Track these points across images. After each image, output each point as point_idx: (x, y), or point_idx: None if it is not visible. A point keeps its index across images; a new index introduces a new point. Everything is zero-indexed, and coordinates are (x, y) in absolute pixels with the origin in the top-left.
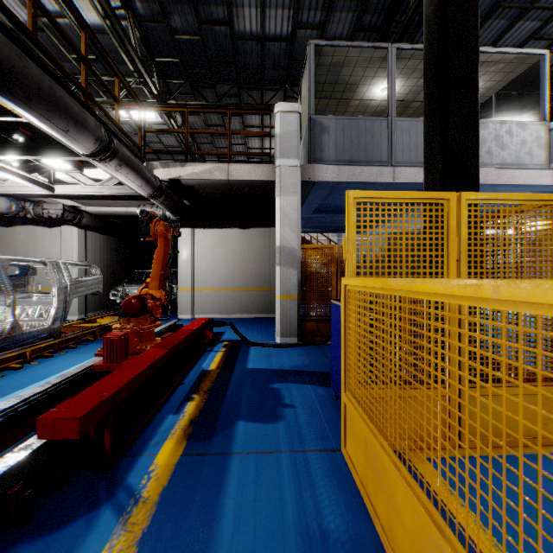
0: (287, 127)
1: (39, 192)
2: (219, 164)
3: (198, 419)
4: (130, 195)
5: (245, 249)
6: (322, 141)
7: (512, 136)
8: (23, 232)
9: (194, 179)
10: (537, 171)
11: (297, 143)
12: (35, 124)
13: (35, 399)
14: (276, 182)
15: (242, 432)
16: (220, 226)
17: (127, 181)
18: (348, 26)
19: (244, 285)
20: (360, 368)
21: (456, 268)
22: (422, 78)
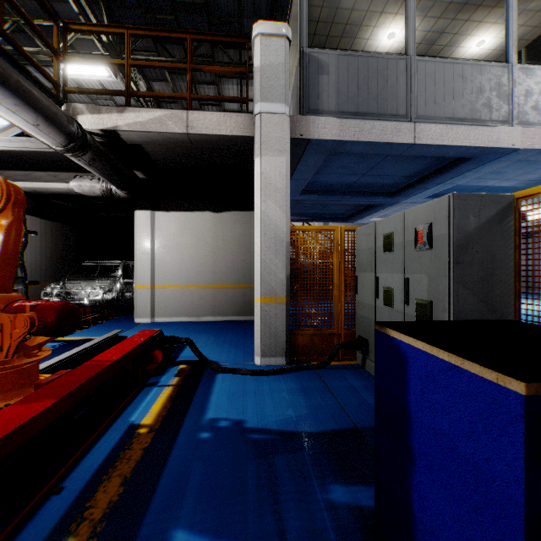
0: (270, 57)
1: None
2: (173, 111)
3: None
4: (63, 163)
5: (219, 237)
6: (319, 84)
7: None
8: None
9: (138, 131)
10: None
11: (285, 82)
12: None
13: None
14: (254, 137)
15: None
16: (188, 209)
17: (3, 111)
18: None
19: (217, 281)
20: None
21: None
22: (442, 18)
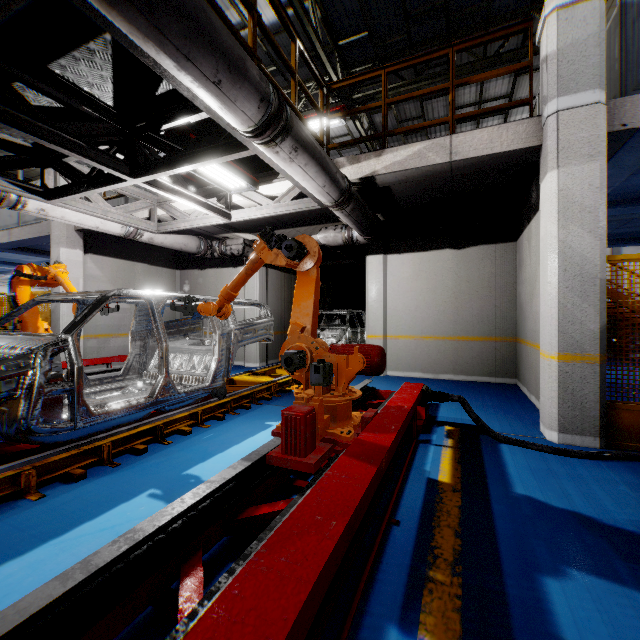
0: (574, 33)
1: (217, 222)
2: (434, 140)
3: None
4: (310, 218)
5: (462, 278)
6: None
7: None
8: (213, 274)
9: (396, 171)
10: None
11: (598, 58)
12: (185, 94)
13: (162, 530)
14: (546, 145)
15: None
16: (423, 248)
17: (305, 180)
18: None
19: (459, 332)
20: None
21: None
22: None
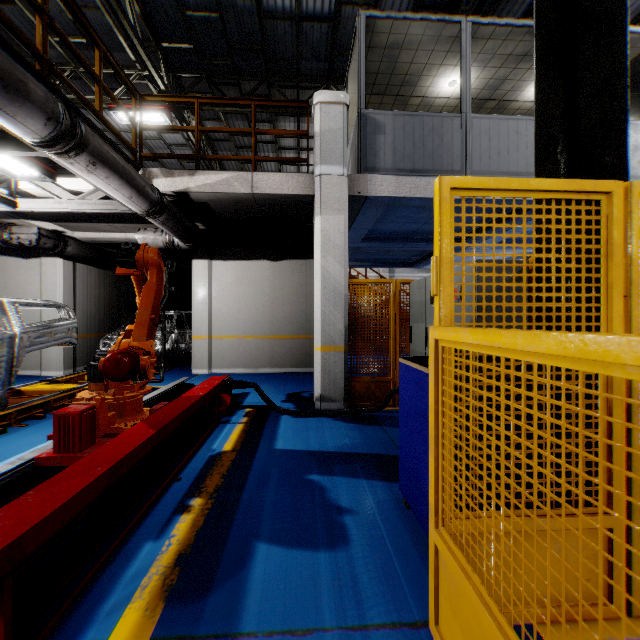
0: (330, 123)
1: None
2: (239, 173)
3: (191, 552)
4: (127, 216)
5: (277, 286)
6: (376, 143)
7: None
8: None
9: (207, 192)
10: None
11: (343, 145)
12: None
13: None
14: (315, 197)
15: (259, 581)
16: (245, 258)
17: (109, 190)
18: (407, 2)
19: (275, 332)
20: (477, 500)
21: (621, 310)
22: (503, 67)
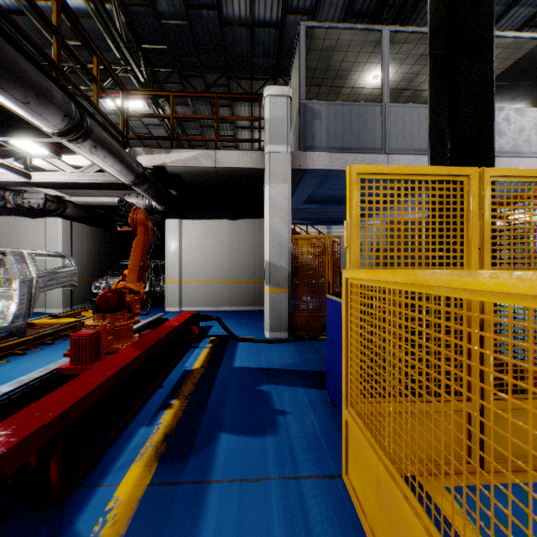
0: (277, 112)
1: (15, 179)
2: (205, 151)
3: (174, 433)
4: (114, 185)
5: (234, 240)
6: (314, 127)
7: (510, 123)
8: (6, 223)
9: (180, 166)
10: (535, 159)
11: (287, 129)
12: None
13: None
14: (265, 170)
15: (224, 451)
16: (209, 217)
17: (105, 166)
18: (339, 11)
19: (233, 277)
20: (369, 383)
21: (478, 258)
22: (416, 64)
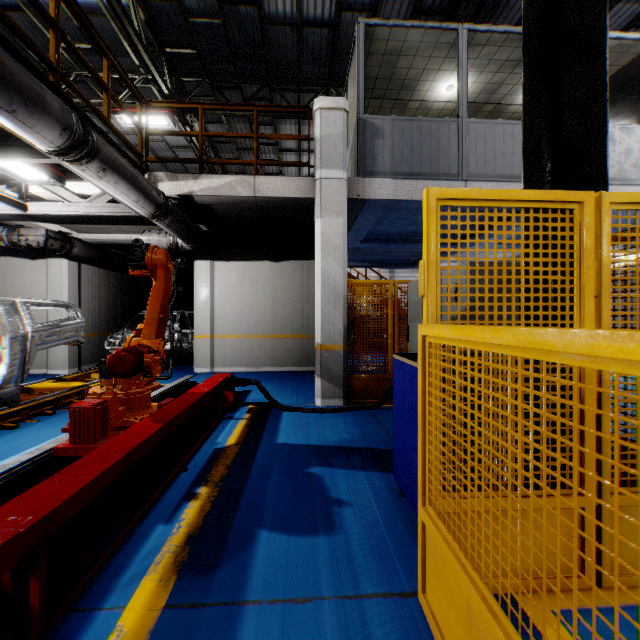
0: (330, 128)
1: (8, 211)
2: (242, 176)
3: (199, 533)
4: (132, 218)
5: (278, 286)
6: (375, 148)
7: (614, 143)
8: (0, 265)
9: (211, 195)
10: None
11: (343, 150)
12: None
13: None
14: (315, 200)
15: (263, 558)
16: (247, 258)
17: (117, 194)
18: (406, 8)
19: (276, 331)
20: (456, 477)
21: (594, 309)
22: (499, 72)
